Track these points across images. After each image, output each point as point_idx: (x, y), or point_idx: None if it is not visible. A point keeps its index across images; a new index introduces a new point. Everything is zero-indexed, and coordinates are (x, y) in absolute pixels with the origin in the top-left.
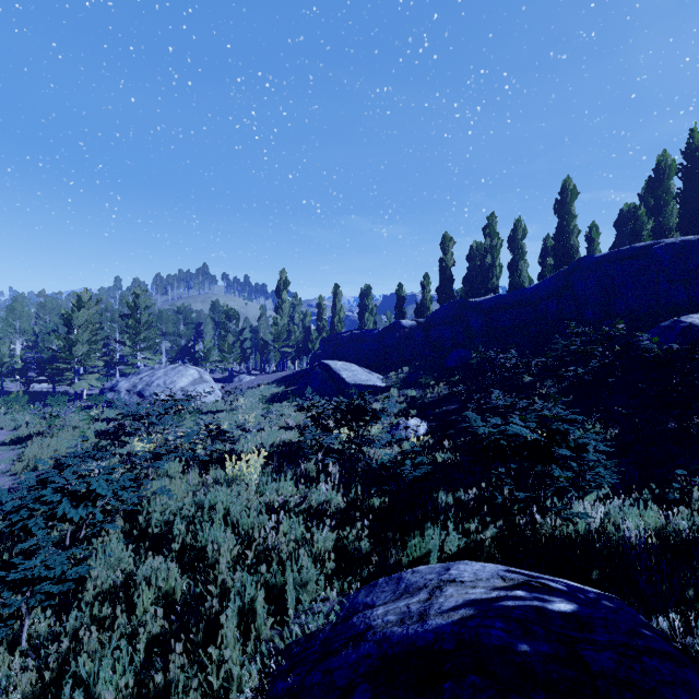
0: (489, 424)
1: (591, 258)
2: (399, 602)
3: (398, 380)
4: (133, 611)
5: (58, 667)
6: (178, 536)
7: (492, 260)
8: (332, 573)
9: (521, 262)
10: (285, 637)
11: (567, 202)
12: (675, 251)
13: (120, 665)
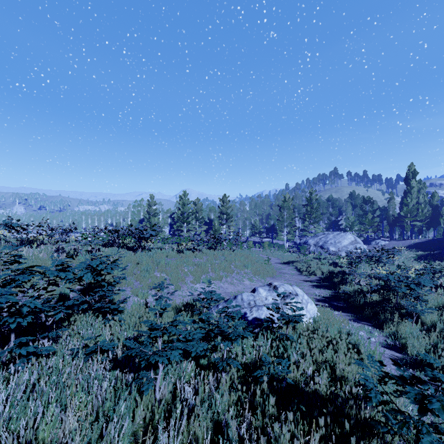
0: None
1: None
2: None
3: None
4: None
5: (442, 336)
6: None
7: None
8: None
9: None
10: None
11: None
12: None
13: None
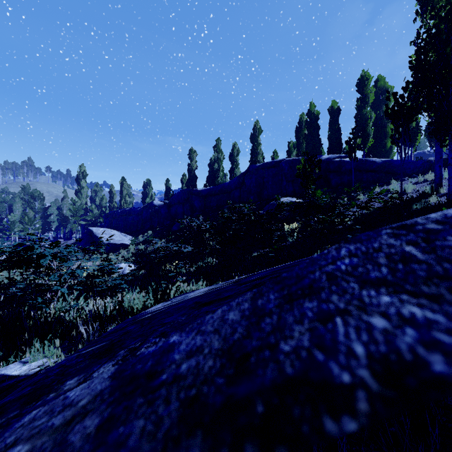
0: None
1: (254, 166)
2: None
3: (134, 239)
4: None
5: None
6: None
7: (218, 167)
8: None
9: (236, 169)
10: None
11: (256, 135)
12: (289, 164)
13: None
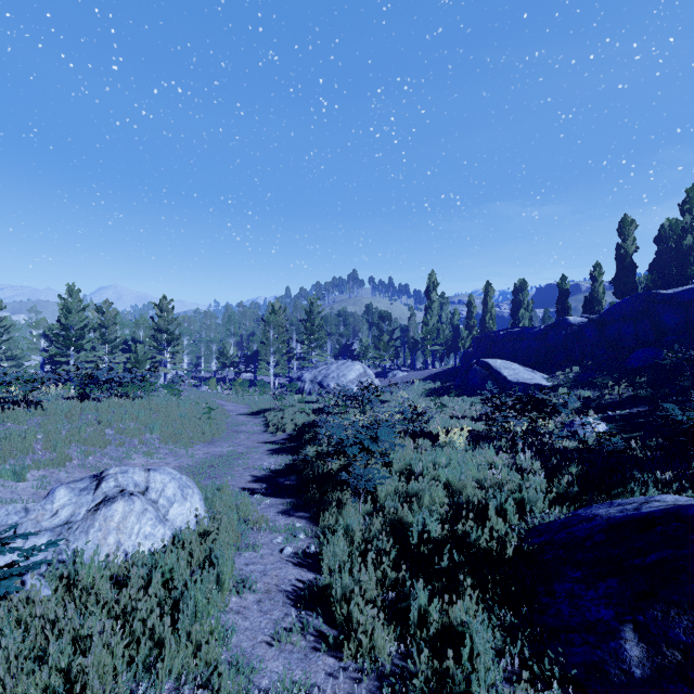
0: (688, 414)
1: None
2: (615, 507)
3: (567, 380)
4: (418, 503)
5: (388, 521)
6: (428, 470)
7: (693, 241)
8: (553, 500)
9: None
10: (530, 523)
11: None
12: None
13: (433, 519)
